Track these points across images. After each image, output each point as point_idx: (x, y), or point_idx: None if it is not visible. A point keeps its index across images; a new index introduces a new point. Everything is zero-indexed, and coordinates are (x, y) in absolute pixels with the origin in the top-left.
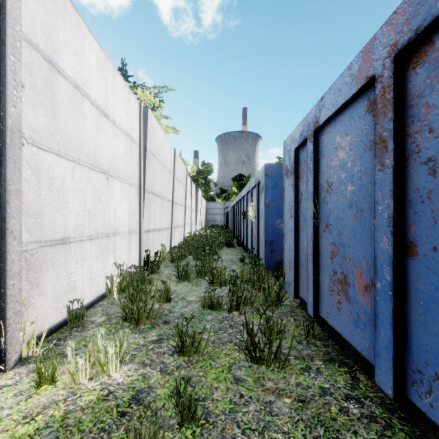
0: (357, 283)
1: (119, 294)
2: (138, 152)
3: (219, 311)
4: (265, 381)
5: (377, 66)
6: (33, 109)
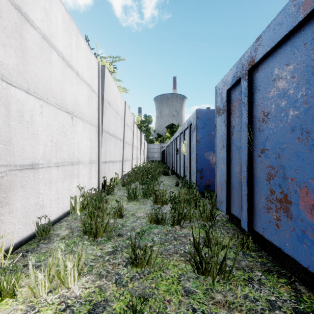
0: (302, 202)
1: (81, 211)
2: (97, 100)
3: (163, 225)
4: (214, 293)
5: None
6: (2, 48)
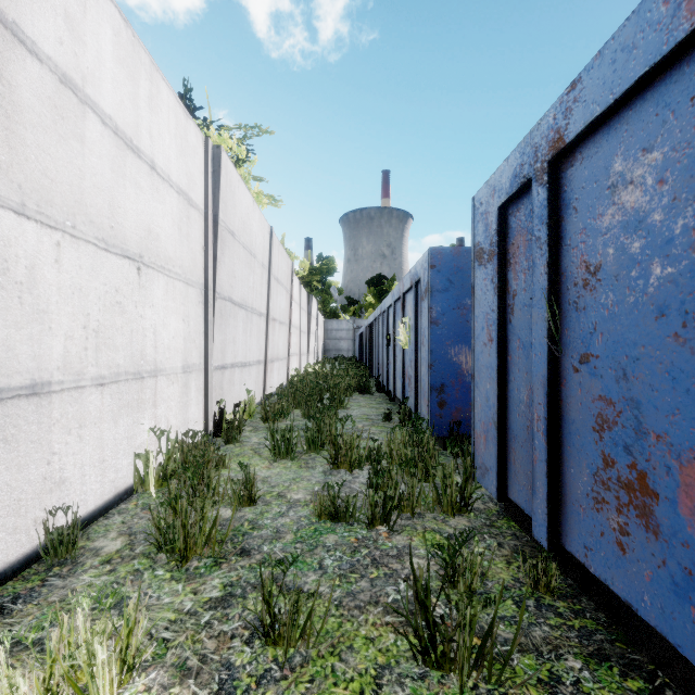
0: (686, 497)
1: (160, 487)
2: (202, 227)
3: (349, 525)
4: None
5: None
6: None
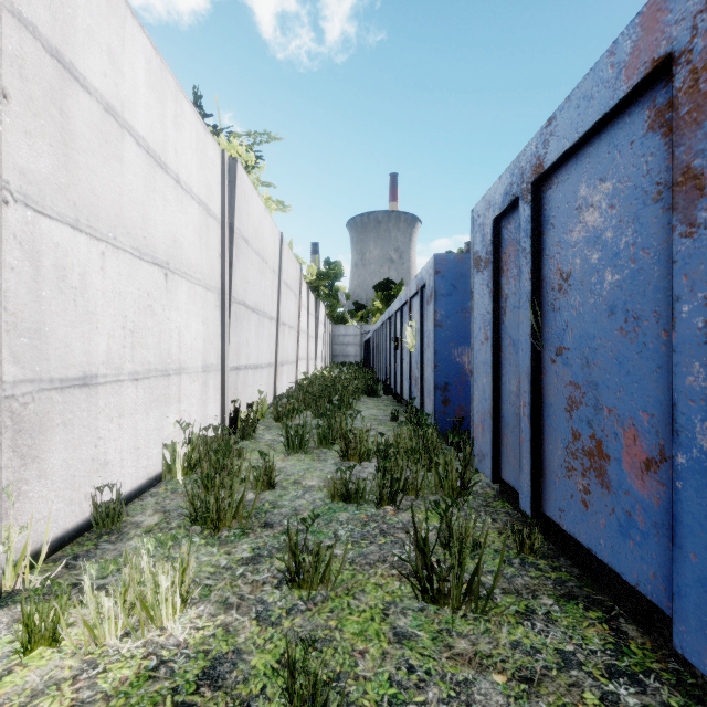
0: (627, 455)
1: (185, 475)
2: (219, 235)
3: (359, 505)
4: (453, 637)
5: (678, 33)
6: (26, 140)
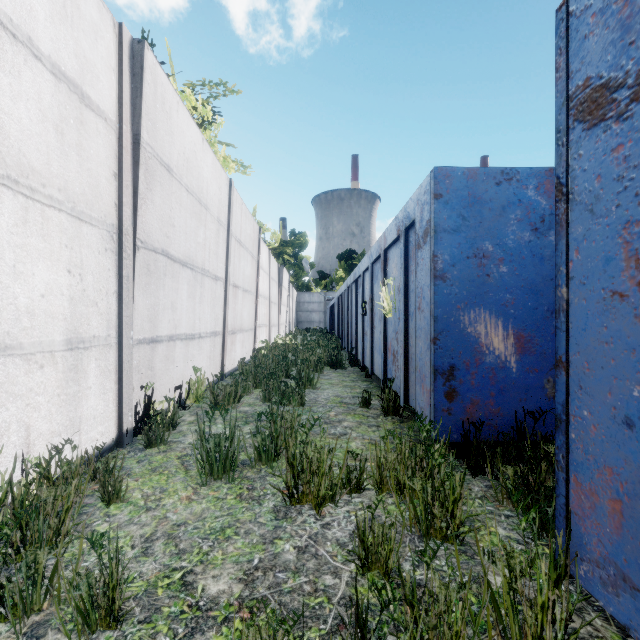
0: None
1: None
2: (113, 146)
3: None
4: None
5: None
6: None
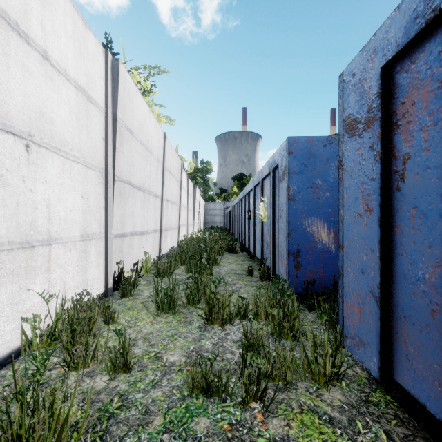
0: None
1: (48, 346)
2: (103, 122)
3: (221, 401)
4: None
5: None
6: None
